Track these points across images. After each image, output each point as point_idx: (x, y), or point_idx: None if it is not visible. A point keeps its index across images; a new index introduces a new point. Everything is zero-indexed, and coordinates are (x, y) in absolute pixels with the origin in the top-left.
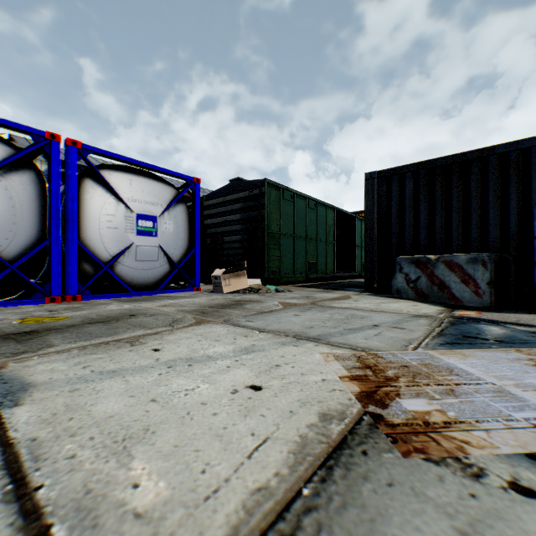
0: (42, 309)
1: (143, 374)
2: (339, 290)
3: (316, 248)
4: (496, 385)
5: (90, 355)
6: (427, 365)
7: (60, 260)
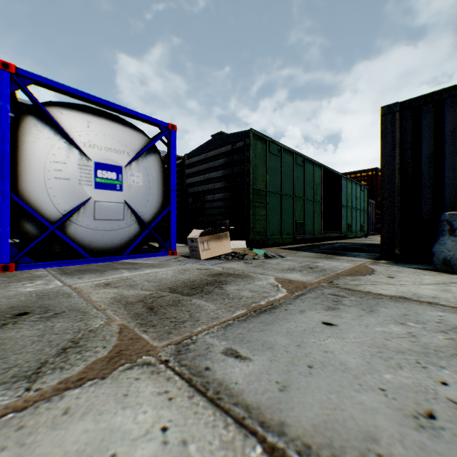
0: None
1: None
2: (341, 255)
3: (304, 207)
4: None
5: None
6: None
7: None
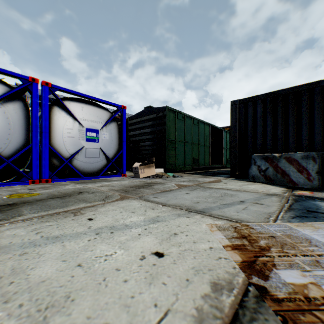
0: (25, 188)
1: (77, 240)
2: (213, 176)
3: (198, 149)
4: None
5: (44, 223)
6: (288, 235)
7: (38, 157)
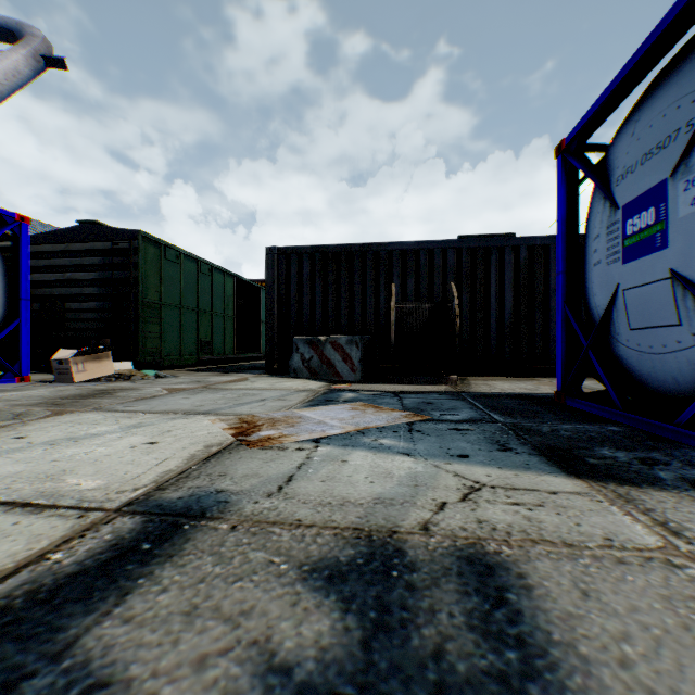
0: None
1: (26, 452)
2: (238, 373)
3: (212, 323)
4: (322, 421)
5: None
6: (289, 418)
7: None
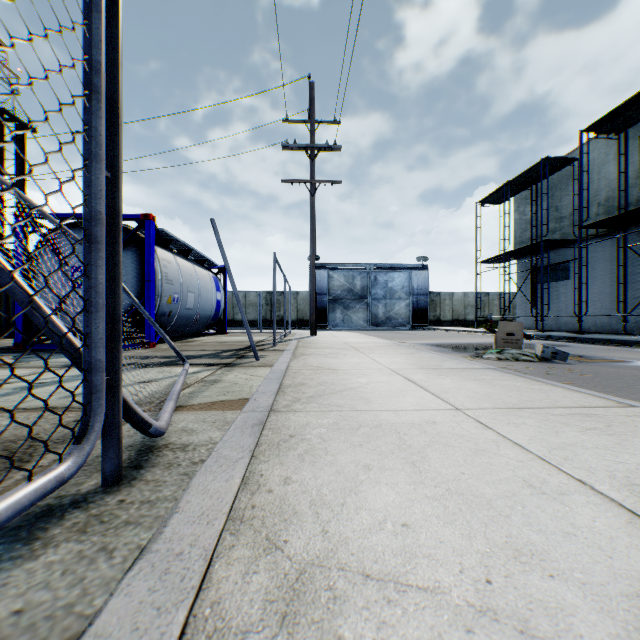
0: None
1: None
2: None
3: None
4: None
5: None
6: None
7: None
